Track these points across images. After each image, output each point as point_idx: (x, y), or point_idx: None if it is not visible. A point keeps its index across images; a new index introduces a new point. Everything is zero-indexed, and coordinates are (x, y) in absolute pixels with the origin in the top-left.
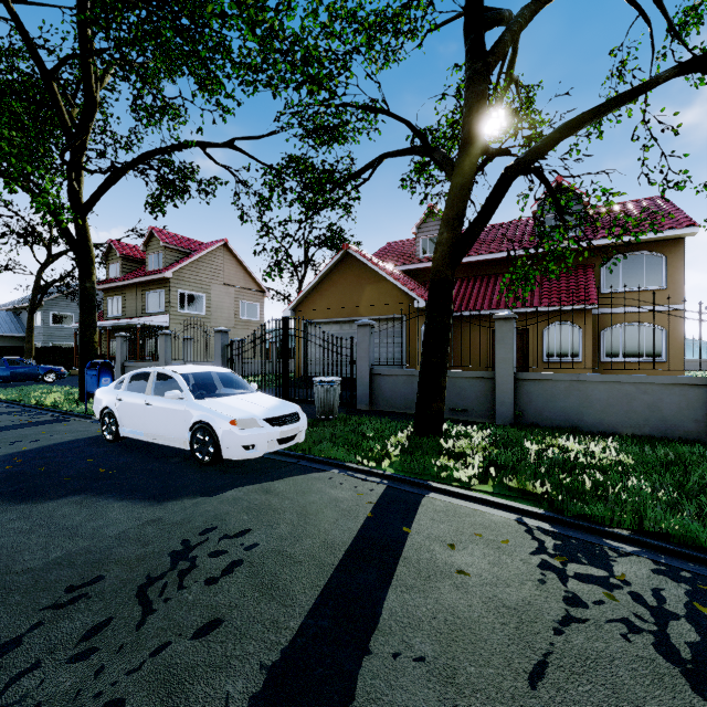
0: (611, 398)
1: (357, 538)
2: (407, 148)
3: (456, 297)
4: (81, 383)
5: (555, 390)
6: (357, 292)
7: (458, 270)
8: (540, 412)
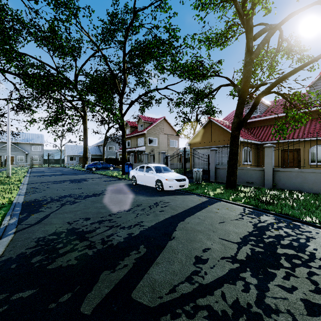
0: (316, 179)
1: (195, 206)
2: (228, 84)
3: (263, 135)
4: (122, 170)
5: (290, 175)
6: (214, 135)
7: (265, 122)
8: (284, 184)
